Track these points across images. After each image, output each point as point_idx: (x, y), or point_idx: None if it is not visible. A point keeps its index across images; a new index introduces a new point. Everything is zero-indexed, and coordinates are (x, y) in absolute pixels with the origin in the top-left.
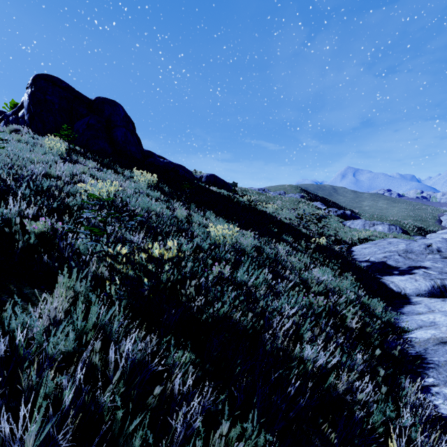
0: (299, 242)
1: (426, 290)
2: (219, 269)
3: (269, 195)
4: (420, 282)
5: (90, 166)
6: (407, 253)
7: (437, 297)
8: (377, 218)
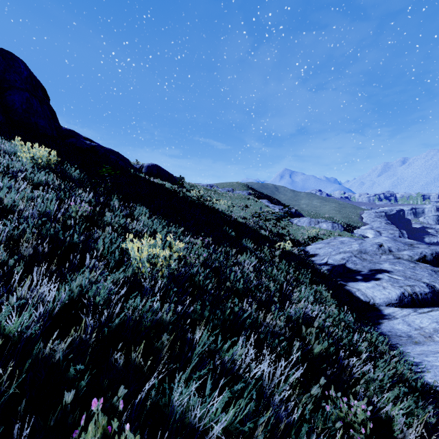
0: (262, 247)
1: (397, 299)
2: None
3: (218, 192)
4: (389, 290)
5: None
6: (362, 254)
7: (407, 306)
8: (314, 216)
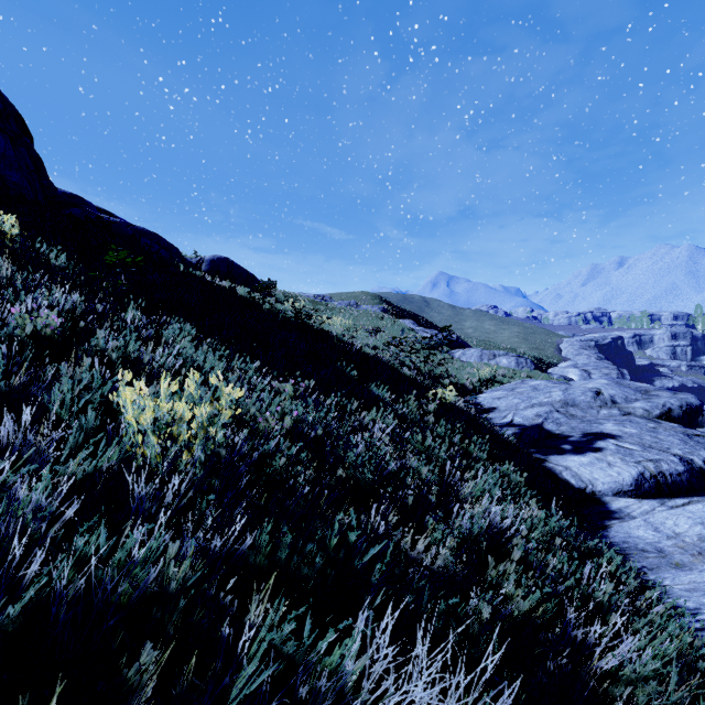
0: (405, 398)
1: (632, 484)
2: None
3: (333, 307)
4: (618, 468)
5: None
6: (568, 407)
7: (649, 496)
8: (487, 346)
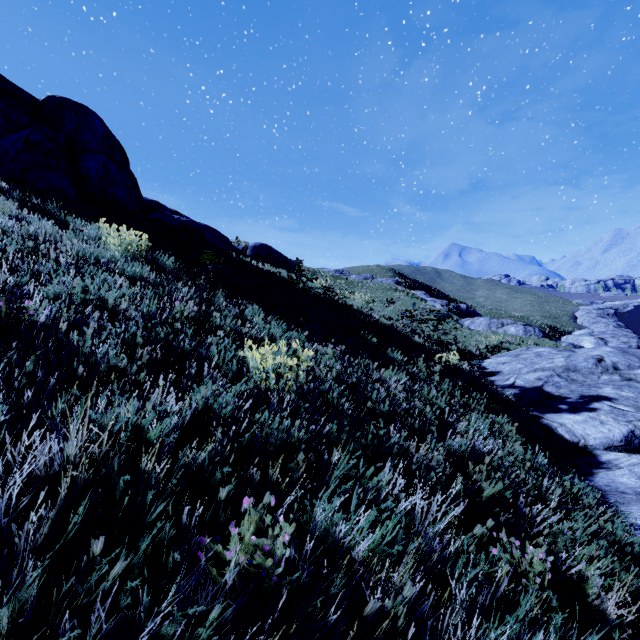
0: (415, 360)
1: (622, 440)
2: (254, 537)
3: (351, 280)
4: (609, 426)
5: None
6: (569, 372)
7: (639, 451)
8: (497, 315)
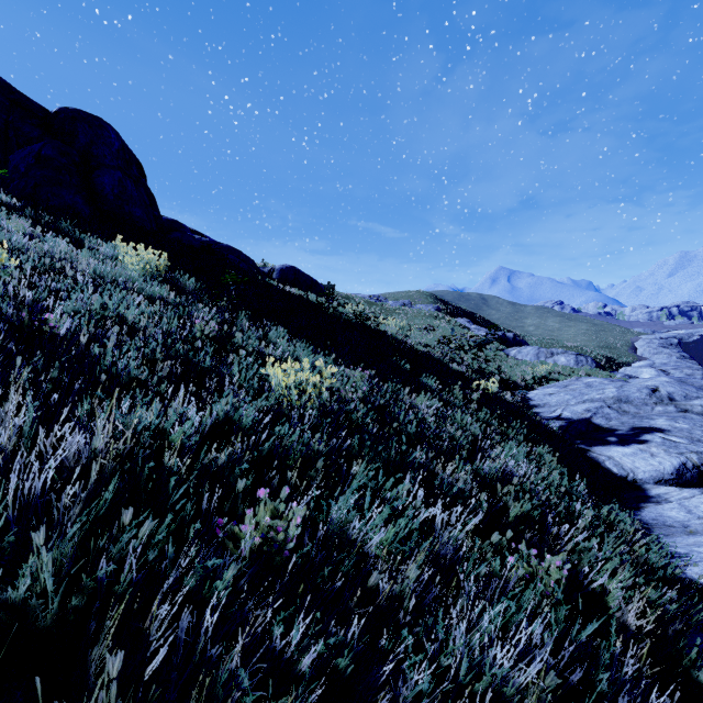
0: (451, 388)
1: (673, 473)
2: (268, 519)
3: (387, 307)
4: (660, 459)
5: (5, 226)
6: (621, 404)
7: (692, 485)
8: (549, 344)
